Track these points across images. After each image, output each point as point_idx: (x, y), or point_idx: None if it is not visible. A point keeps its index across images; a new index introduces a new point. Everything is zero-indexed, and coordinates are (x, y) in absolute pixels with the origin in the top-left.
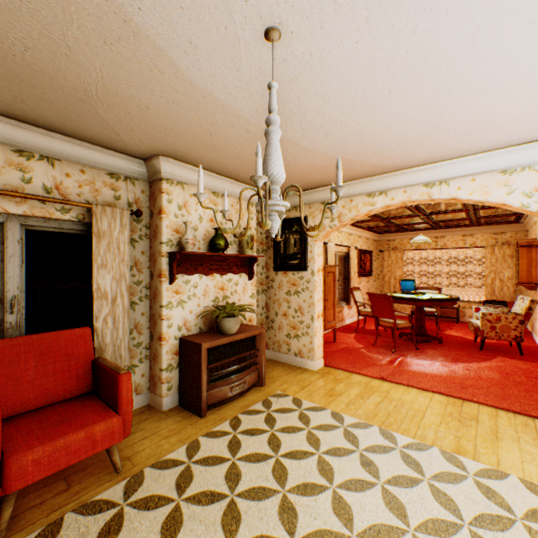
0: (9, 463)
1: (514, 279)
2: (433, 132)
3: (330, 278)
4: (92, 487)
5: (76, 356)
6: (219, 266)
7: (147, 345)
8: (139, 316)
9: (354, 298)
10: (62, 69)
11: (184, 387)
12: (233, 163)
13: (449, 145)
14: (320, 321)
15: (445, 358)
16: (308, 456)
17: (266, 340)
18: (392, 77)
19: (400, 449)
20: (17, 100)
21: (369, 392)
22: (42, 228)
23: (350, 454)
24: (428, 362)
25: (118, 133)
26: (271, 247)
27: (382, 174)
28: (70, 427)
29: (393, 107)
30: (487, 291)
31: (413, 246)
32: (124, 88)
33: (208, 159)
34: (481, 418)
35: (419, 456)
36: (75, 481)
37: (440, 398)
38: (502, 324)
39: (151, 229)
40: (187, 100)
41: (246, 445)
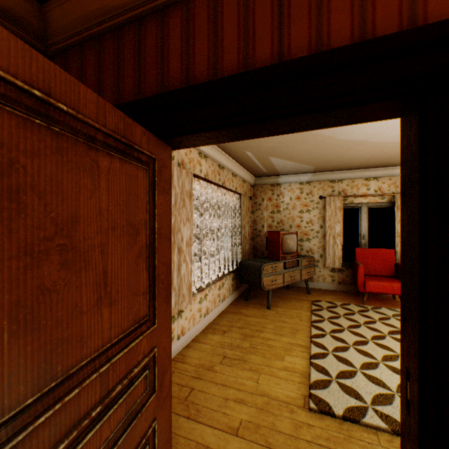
0: (365, 282)
1: None
2: None
3: None
4: (392, 307)
5: (386, 260)
6: None
7: None
8: None
9: None
10: (380, 155)
11: None
12: None
13: None
14: None
15: None
16: None
17: None
18: None
19: None
20: (365, 165)
21: None
22: (372, 206)
23: None
24: None
25: None
26: None
27: None
28: (383, 281)
29: None
30: None
31: None
32: None
33: None
34: None
35: None
36: (385, 304)
37: None
38: None
39: None
40: None
41: None
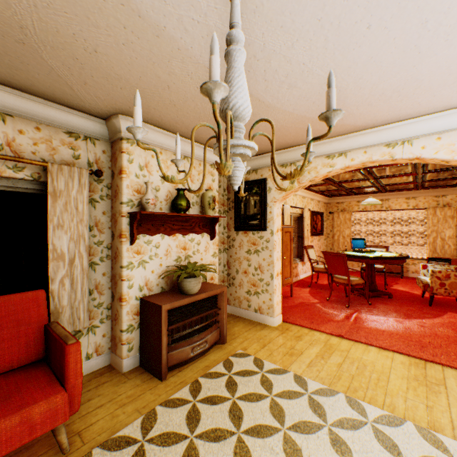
0: None
1: (454, 238)
2: (405, 83)
3: (287, 237)
4: None
5: (27, 322)
6: (182, 226)
7: (108, 305)
8: (100, 276)
9: (308, 256)
10: None
11: (145, 347)
12: (194, 123)
13: (417, 101)
14: (279, 279)
15: (398, 314)
16: (273, 433)
17: (228, 295)
18: (375, 3)
19: (371, 423)
20: None
21: (329, 351)
22: None
23: (317, 430)
24: (382, 318)
25: (71, 86)
26: (232, 208)
27: (342, 135)
28: (4, 409)
29: (369, 49)
30: (429, 249)
31: (360, 208)
32: (64, 23)
33: (169, 118)
34: (448, 382)
35: (393, 433)
36: None
37: (402, 359)
38: (451, 281)
39: (112, 190)
40: (138, 40)
41: (206, 416)
